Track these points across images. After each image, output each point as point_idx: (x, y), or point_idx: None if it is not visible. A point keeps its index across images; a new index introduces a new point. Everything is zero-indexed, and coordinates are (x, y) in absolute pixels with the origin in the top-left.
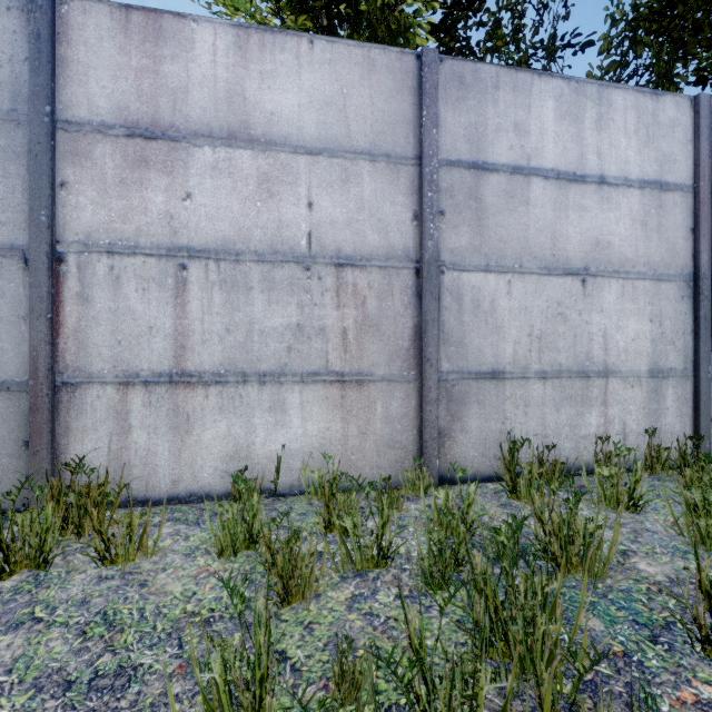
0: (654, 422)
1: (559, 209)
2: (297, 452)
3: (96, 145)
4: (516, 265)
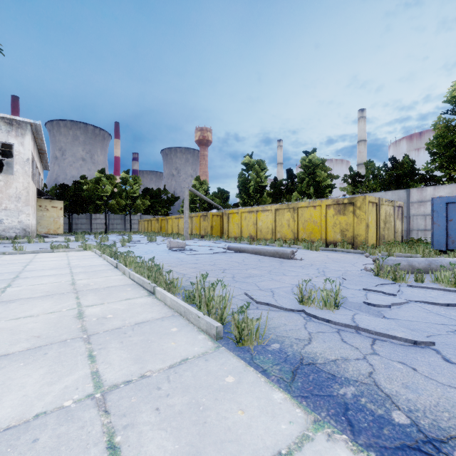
0: None
1: None
2: None
3: (414, 204)
4: None
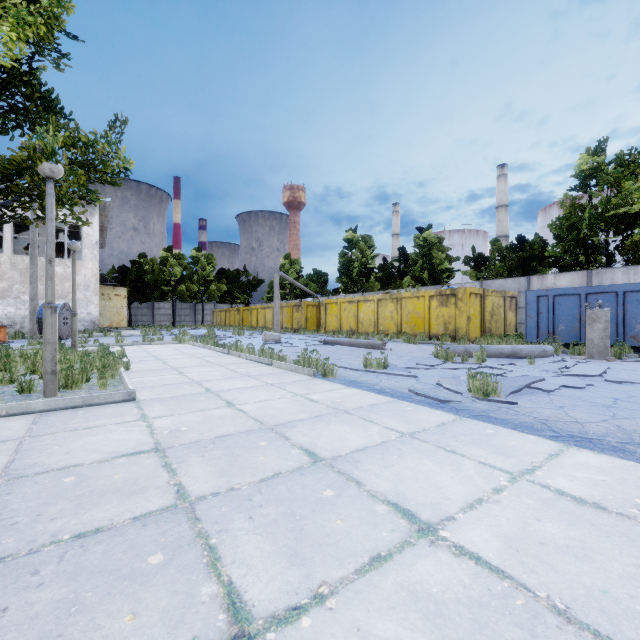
0: None
1: None
2: None
3: None
4: None
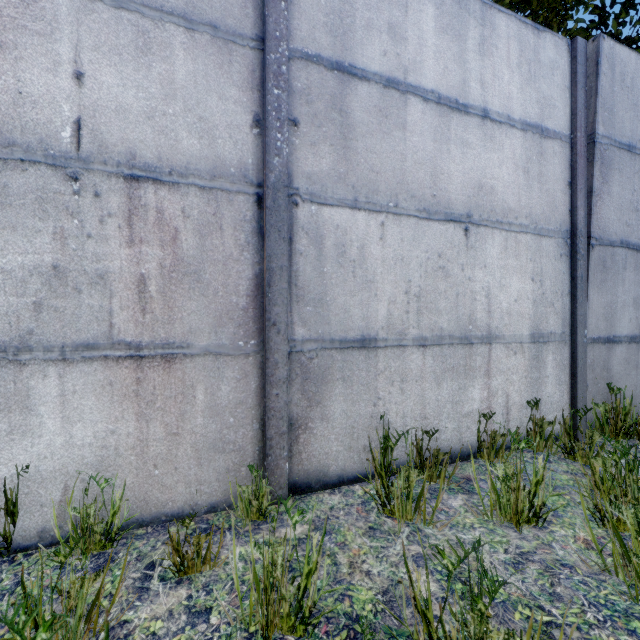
0: (536, 392)
1: (440, 141)
2: (54, 474)
3: None
4: (391, 203)
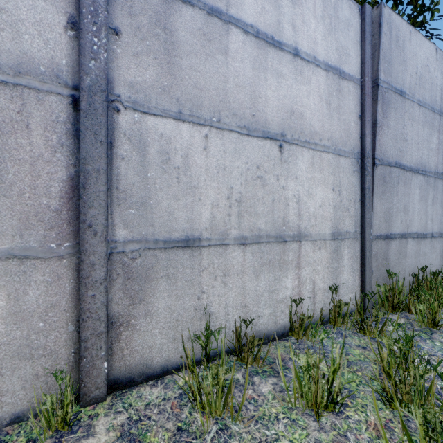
0: (335, 278)
1: (258, 69)
2: None
3: None
4: (214, 118)
